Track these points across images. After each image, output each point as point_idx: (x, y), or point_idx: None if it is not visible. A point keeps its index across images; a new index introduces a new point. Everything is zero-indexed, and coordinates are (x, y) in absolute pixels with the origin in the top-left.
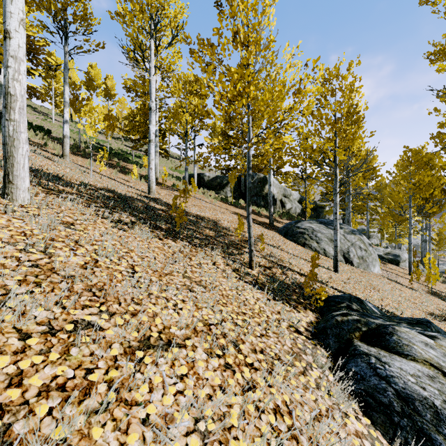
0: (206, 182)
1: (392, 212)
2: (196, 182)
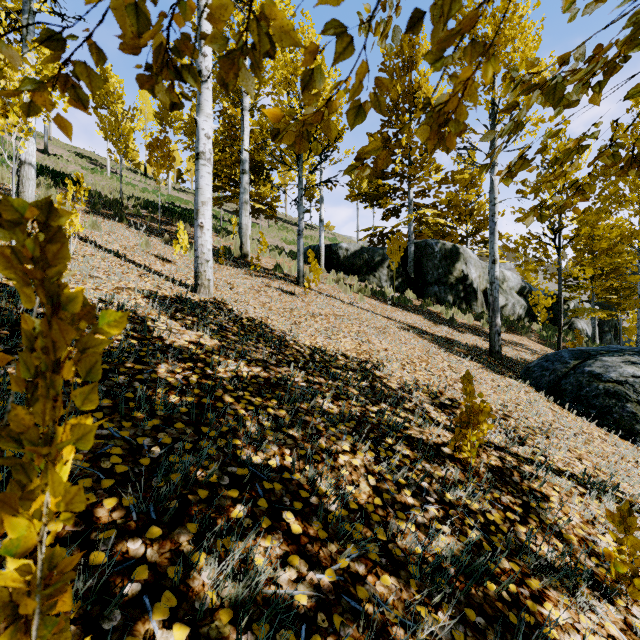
0: (342, 259)
1: None
2: (324, 261)
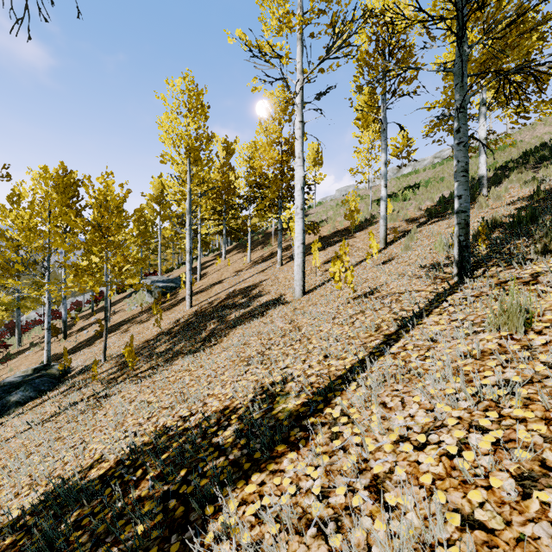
0: None
1: None
2: None
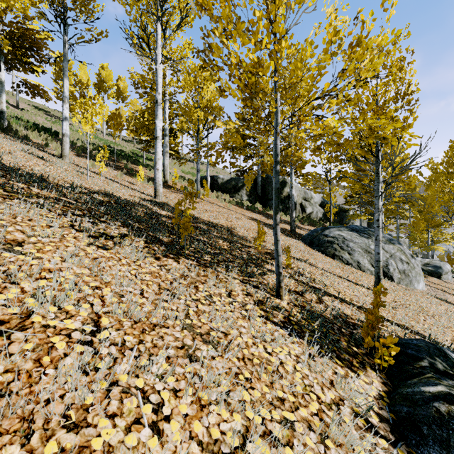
0: (220, 184)
1: (425, 217)
2: (210, 185)
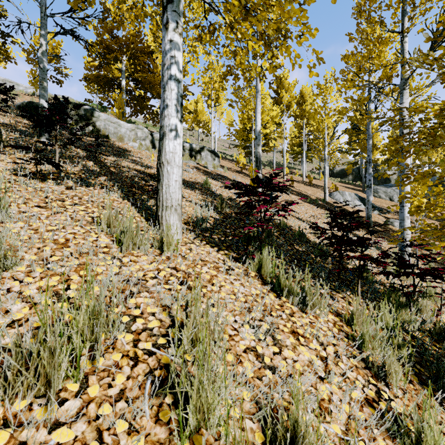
0: (335, 173)
1: None
2: (329, 174)
